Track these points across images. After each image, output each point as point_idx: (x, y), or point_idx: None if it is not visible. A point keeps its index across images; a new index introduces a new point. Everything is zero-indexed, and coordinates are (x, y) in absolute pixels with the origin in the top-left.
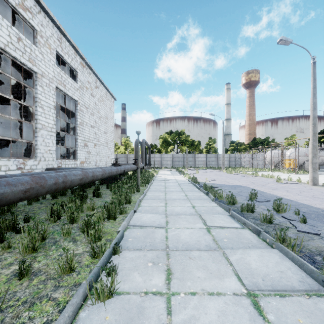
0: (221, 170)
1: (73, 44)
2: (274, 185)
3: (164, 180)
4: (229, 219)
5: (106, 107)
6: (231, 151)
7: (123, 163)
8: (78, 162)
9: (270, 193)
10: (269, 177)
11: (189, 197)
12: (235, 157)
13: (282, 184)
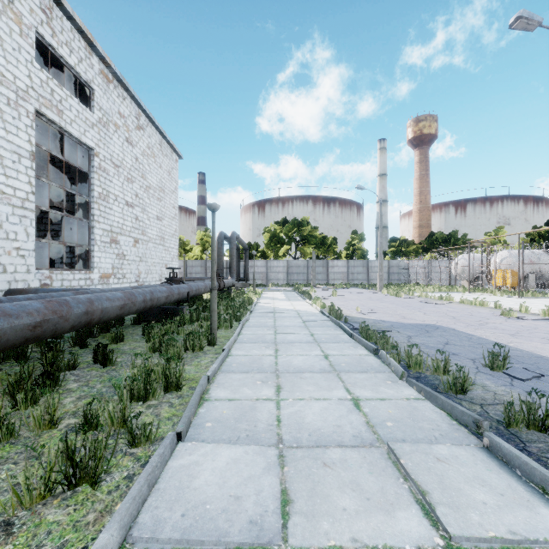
0: (376, 289)
1: (80, 26)
2: (505, 324)
3: (272, 312)
4: (501, 478)
5: (160, 169)
6: (392, 255)
7: (198, 276)
8: (96, 275)
9: (516, 346)
10: (477, 305)
11: (334, 363)
12: (398, 266)
13: (517, 320)
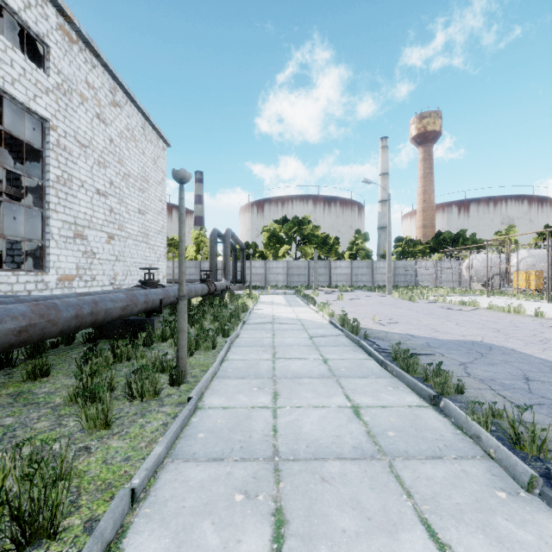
0: (384, 292)
1: None
2: None
3: (270, 322)
4: None
5: (143, 156)
6: (397, 255)
7: (192, 278)
8: (52, 277)
9: None
10: (511, 313)
11: (374, 430)
12: (405, 268)
13: None
